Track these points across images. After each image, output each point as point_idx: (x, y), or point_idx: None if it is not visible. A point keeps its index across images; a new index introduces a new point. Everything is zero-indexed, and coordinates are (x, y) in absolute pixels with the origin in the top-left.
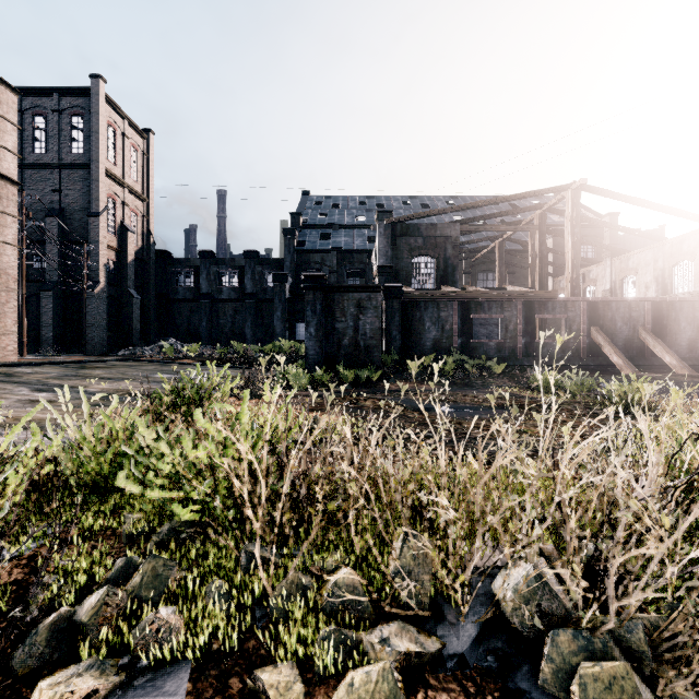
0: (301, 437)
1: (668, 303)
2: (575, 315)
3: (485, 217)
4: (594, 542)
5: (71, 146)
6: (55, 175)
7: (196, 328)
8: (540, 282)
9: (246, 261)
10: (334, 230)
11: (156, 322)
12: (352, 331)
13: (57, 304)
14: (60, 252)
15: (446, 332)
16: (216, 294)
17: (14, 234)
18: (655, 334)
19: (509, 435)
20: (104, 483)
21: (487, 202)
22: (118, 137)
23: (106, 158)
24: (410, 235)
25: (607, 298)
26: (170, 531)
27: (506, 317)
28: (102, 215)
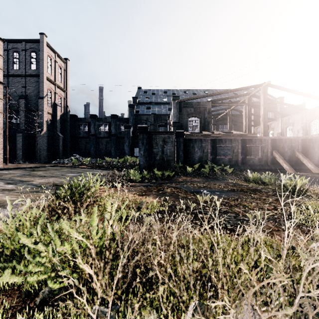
0: (127, 244)
1: (309, 139)
2: (265, 145)
3: (223, 99)
4: (313, 304)
5: (30, 66)
6: (23, 79)
7: (88, 150)
8: (248, 129)
9: (112, 119)
10: (152, 105)
11: (70, 147)
12: (160, 153)
13: (24, 139)
14: (25, 115)
15: (205, 153)
16: (98, 134)
17: (1, 107)
18: (303, 154)
19: (262, 241)
20: (18, 252)
21: (224, 92)
22: (52, 62)
23: (47, 72)
24: (187, 107)
25: (281, 137)
26: (49, 292)
27: (233, 146)
28: (45, 98)
